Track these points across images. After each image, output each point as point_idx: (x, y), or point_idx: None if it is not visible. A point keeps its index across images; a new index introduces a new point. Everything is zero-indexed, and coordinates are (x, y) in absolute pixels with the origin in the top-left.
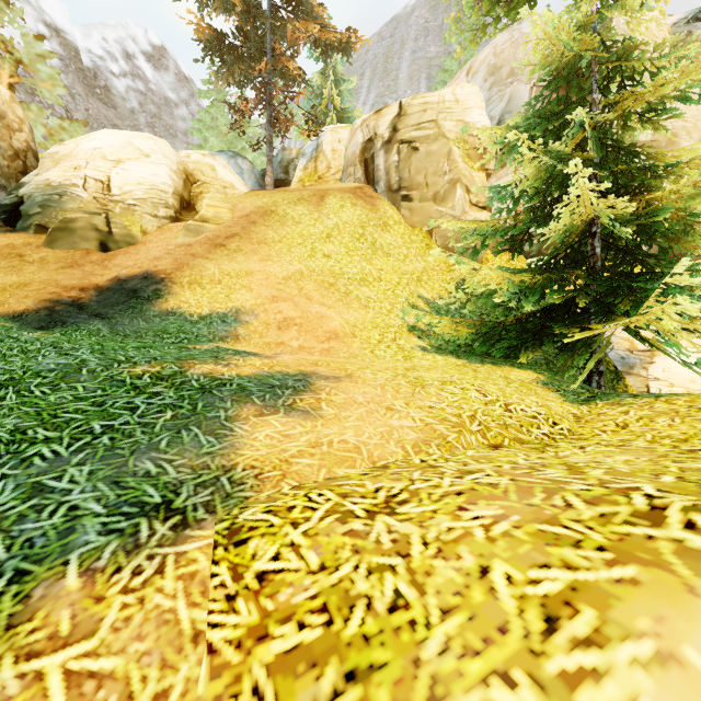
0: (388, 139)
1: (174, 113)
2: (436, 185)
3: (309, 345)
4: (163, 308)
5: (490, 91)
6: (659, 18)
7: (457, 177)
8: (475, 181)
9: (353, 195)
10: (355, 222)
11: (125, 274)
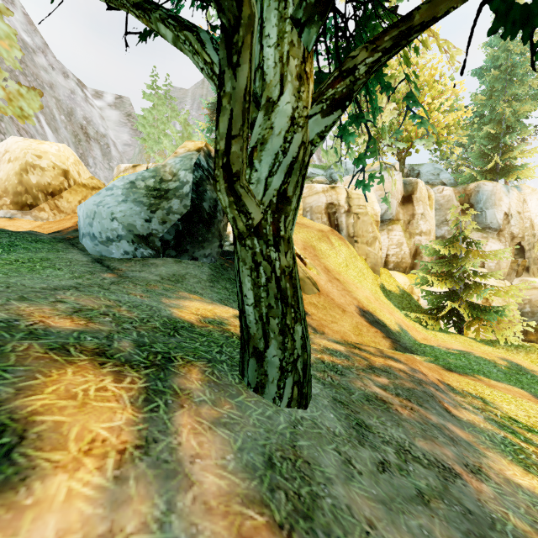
0: (348, 210)
1: (35, 60)
2: (367, 237)
3: (422, 336)
4: (394, 330)
5: (379, 196)
6: (424, 185)
7: (376, 236)
8: (380, 238)
9: (338, 238)
10: (348, 256)
11: (356, 310)
